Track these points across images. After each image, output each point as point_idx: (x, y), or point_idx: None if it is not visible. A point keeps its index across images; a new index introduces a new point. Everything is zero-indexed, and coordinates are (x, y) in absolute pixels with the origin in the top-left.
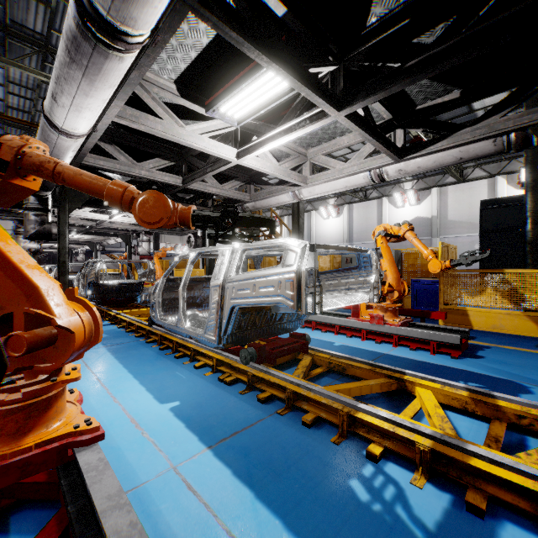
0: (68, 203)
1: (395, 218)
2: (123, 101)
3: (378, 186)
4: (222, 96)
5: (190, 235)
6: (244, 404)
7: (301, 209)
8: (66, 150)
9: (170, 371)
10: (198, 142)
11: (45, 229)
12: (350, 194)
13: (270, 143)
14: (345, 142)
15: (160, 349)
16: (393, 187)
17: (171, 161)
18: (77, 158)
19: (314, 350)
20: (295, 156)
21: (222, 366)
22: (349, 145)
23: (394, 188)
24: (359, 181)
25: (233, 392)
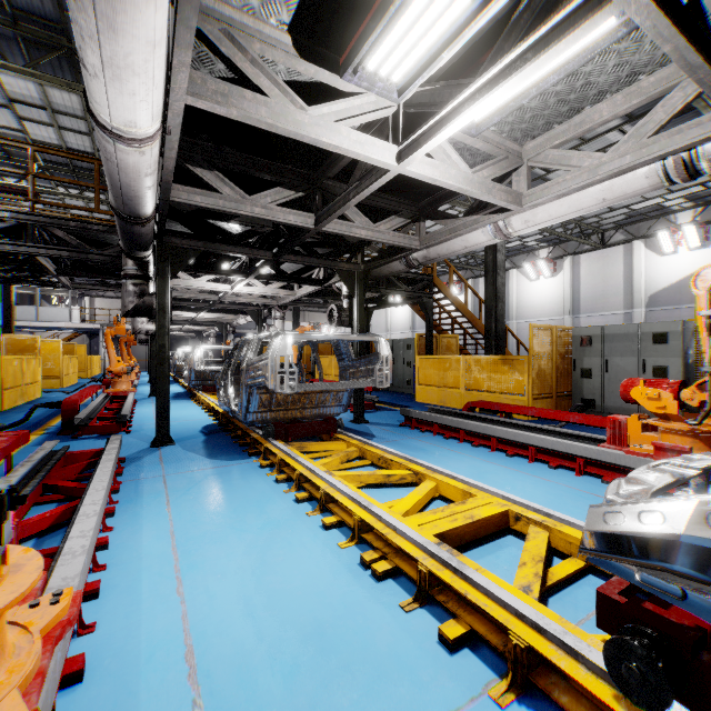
0: (168, 266)
1: (658, 273)
2: (188, 50)
3: (626, 223)
4: (368, 31)
5: (332, 307)
6: (410, 646)
7: (499, 262)
8: (136, 174)
9: (282, 531)
10: (330, 136)
11: (145, 303)
12: (577, 239)
13: (460, 115)
14: (603, 114)
15: (278, 481)
16: (655, 223)
17: (299, 192)
18: (162, 192)
19: (552, 518)
20: (500, 157)
21: (370, 531)
22: (612, 119)
23: (656, 224)
24: (634, 184)
25: (387, 603)
